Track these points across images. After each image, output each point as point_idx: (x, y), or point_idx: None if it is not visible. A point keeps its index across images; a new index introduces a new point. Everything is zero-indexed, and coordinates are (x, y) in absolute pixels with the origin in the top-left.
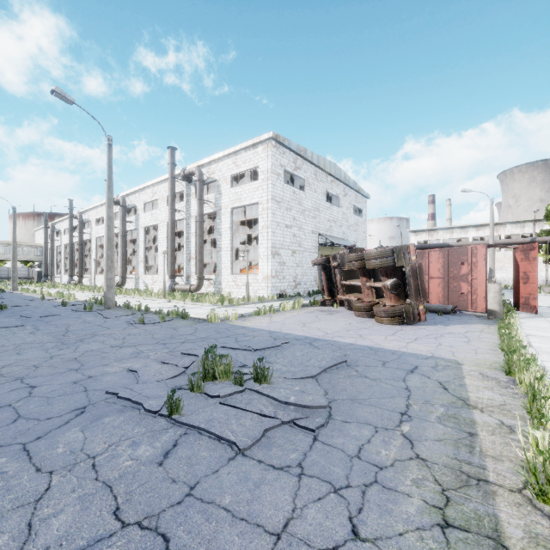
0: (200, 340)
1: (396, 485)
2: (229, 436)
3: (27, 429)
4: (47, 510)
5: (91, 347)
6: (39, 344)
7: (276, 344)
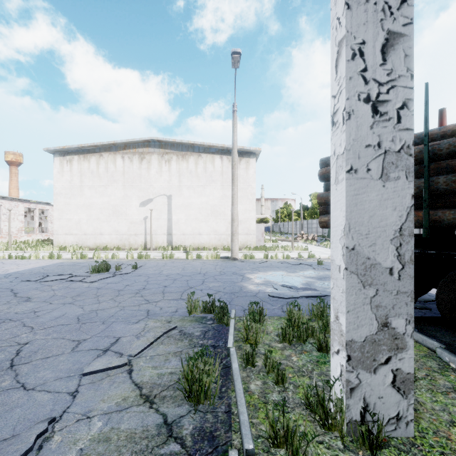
0: (6, 288)
1: (143, 262)
2: (140, 266)
3: (153, 275)
4: (168, 268)
5: (31, 305)
6: (0, 332)
7: (35, 273)
